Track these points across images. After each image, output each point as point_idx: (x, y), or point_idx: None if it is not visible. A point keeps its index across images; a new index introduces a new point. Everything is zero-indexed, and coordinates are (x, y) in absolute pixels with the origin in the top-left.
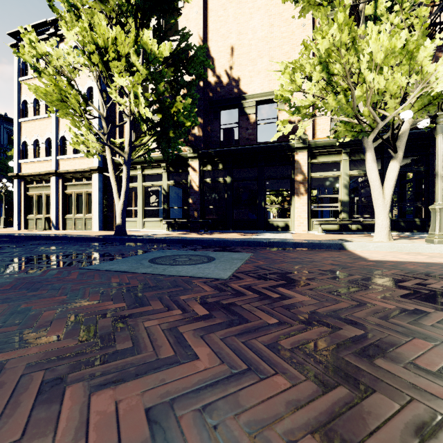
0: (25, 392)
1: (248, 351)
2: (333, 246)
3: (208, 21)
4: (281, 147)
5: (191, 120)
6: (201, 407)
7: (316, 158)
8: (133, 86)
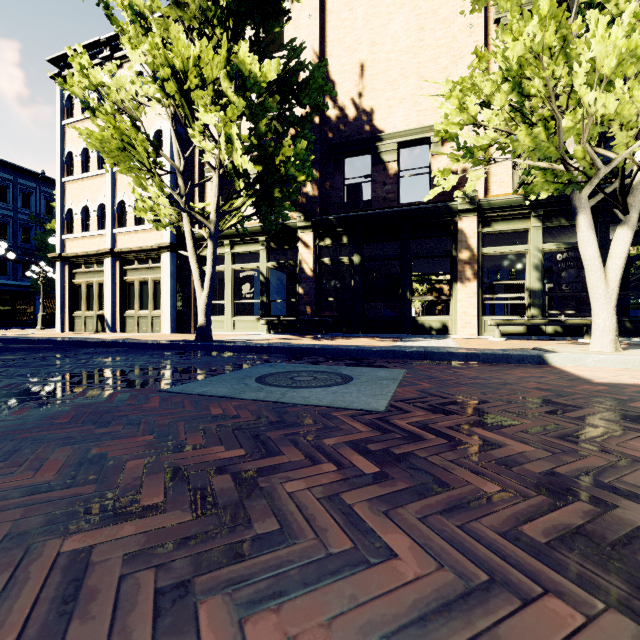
0: (132, 609)
1: (474, 544)
2: (527, 360)
3: (326, 27)
4: (436, 209)
5: (306, 172)
6: None
7: (490, 226)
8: (224, 125)
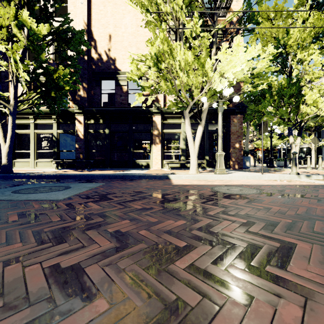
0: None
1: (17, 235)
2: (162, 177)
3: (91, 11)
4: (144, 110)
5: (70, 85)
6: None
7: (167, 120)
8: (12, 53)
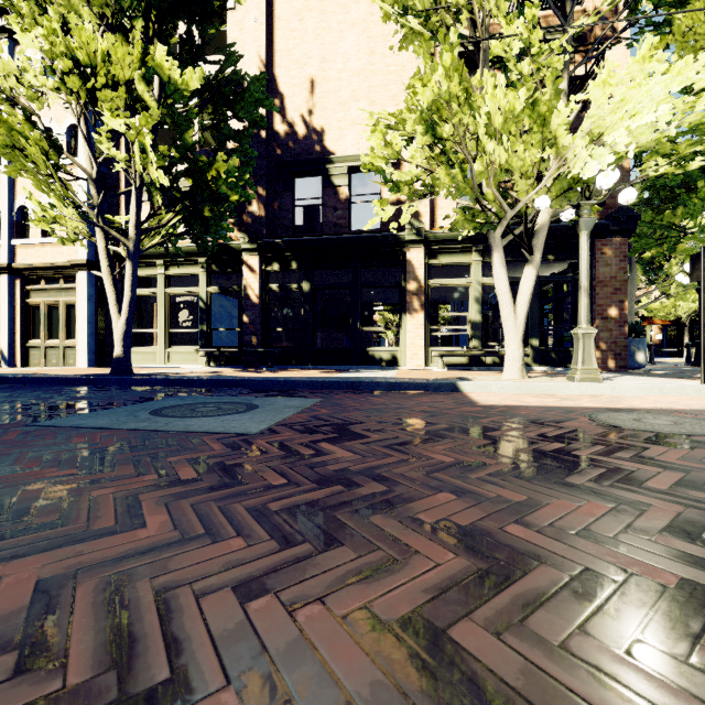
0: None
1: (219, 516)
2: (443, 387)
3: (274, 35)
4: (385, 238)
5: (239, 191)
6: (115, 574)
7: (437, 258)
8: (138, 134)
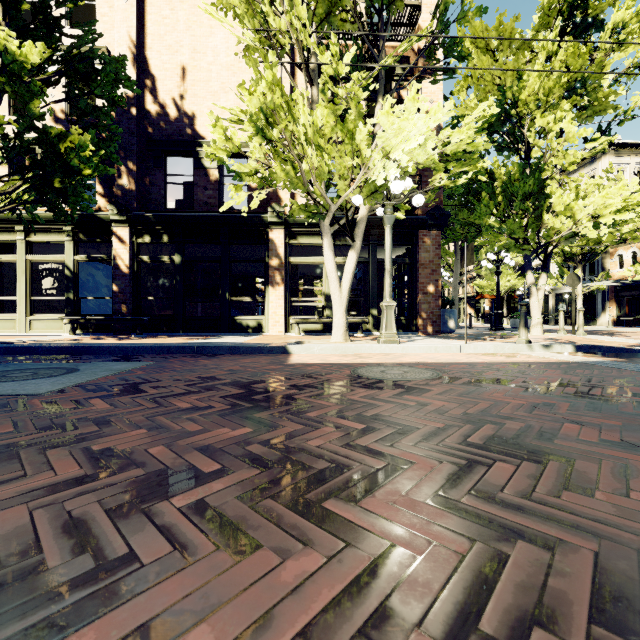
0: None
1: None
2: (275, 350)
3: (145, 18)
4: (251, 219)
5: (92, 166)
6: None
7: (296, 239)
8: None
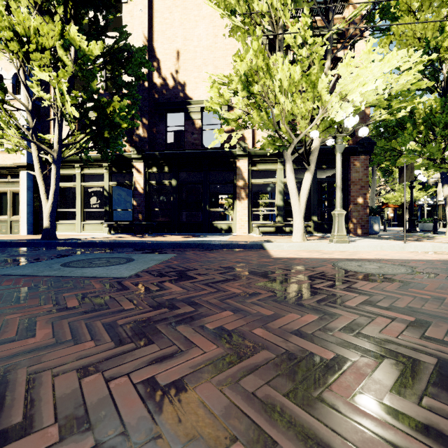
0: None
1: (84, 329)
2: (255, 247)
3: (153, 21)
4: (224, 153)
5: (128, 121)
6: (6, 365)
7: (256, 166)
8: (58, 82)
